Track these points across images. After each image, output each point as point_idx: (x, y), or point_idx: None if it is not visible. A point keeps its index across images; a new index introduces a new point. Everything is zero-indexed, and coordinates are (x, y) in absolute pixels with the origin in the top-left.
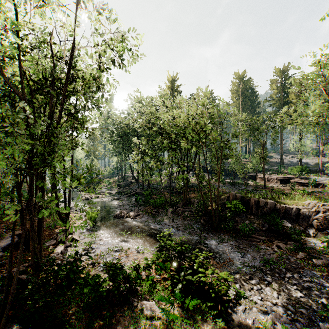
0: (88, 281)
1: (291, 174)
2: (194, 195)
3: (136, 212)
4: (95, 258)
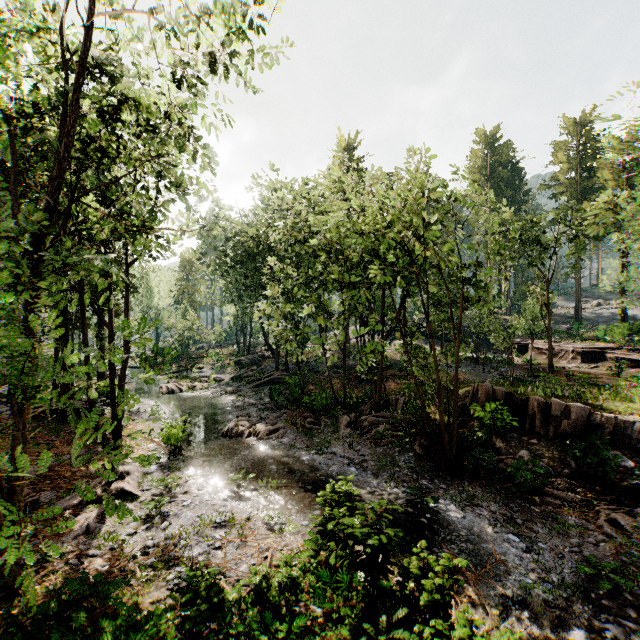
0: (128, 637)
1: (605, 341)
2: (396, 385)
3: (271, 424)
4: (165, 548)
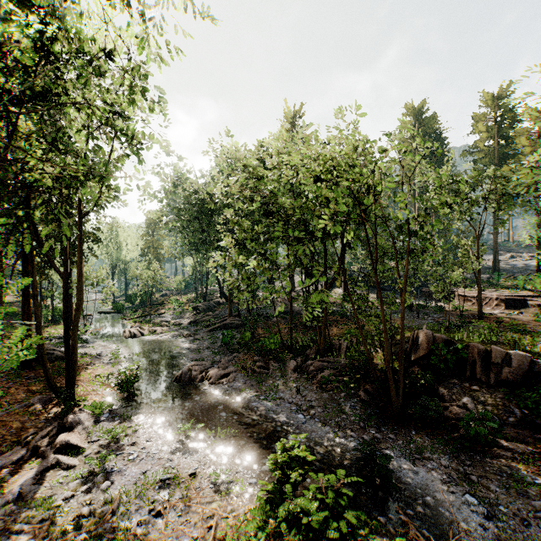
0: None
1: (524, 289)
2: (338, 330)
3: (222, 368)
4: (101, 516)
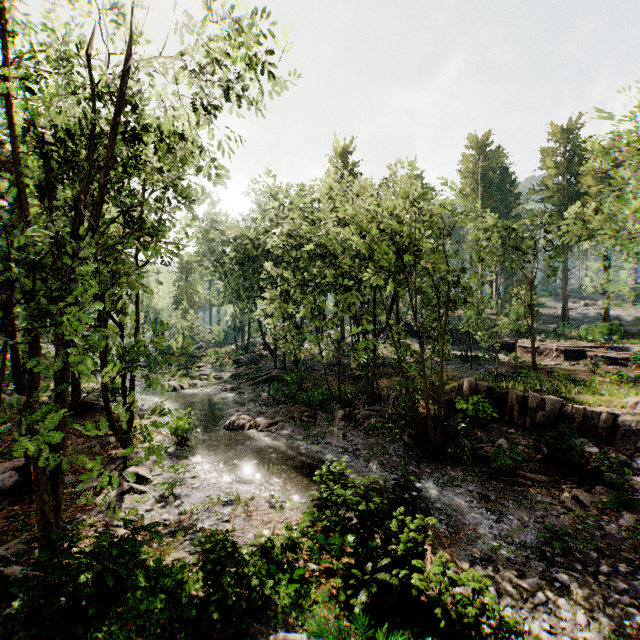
0: (158, 581)
1: (587, 340)
2: (388, 382)
3: (270, 418)
4: (180, 521)
